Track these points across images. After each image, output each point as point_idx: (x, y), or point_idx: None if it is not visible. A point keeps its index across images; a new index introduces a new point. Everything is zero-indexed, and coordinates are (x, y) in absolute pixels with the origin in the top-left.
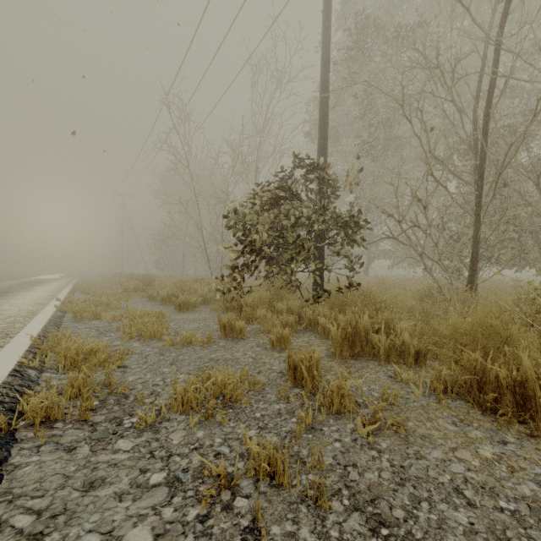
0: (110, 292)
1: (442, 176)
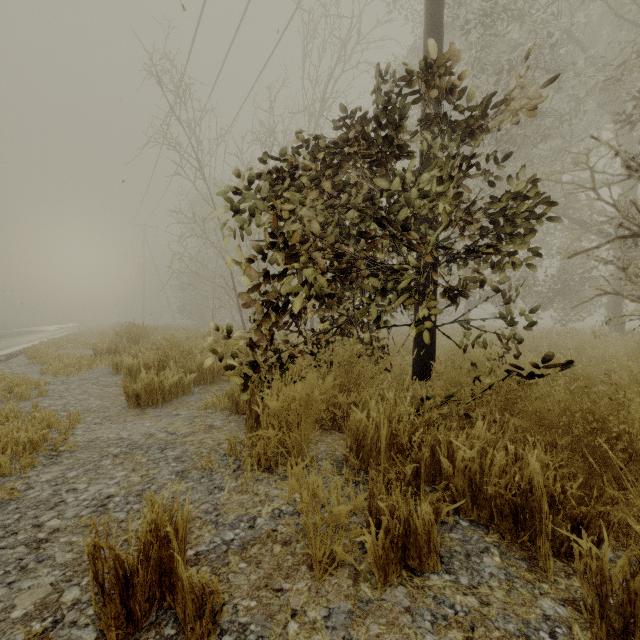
0: (61, 357)
1: (586, 179)
